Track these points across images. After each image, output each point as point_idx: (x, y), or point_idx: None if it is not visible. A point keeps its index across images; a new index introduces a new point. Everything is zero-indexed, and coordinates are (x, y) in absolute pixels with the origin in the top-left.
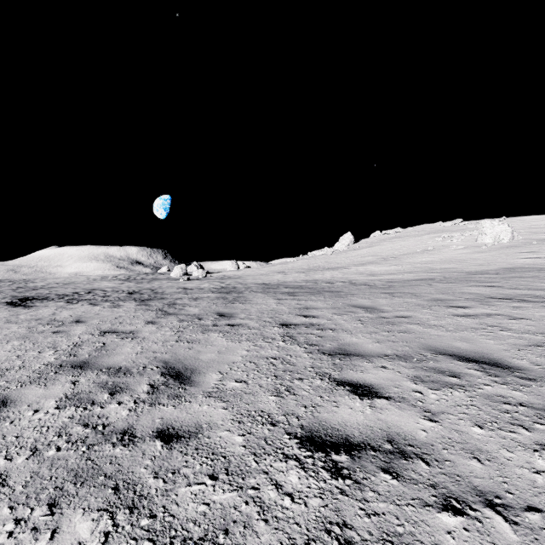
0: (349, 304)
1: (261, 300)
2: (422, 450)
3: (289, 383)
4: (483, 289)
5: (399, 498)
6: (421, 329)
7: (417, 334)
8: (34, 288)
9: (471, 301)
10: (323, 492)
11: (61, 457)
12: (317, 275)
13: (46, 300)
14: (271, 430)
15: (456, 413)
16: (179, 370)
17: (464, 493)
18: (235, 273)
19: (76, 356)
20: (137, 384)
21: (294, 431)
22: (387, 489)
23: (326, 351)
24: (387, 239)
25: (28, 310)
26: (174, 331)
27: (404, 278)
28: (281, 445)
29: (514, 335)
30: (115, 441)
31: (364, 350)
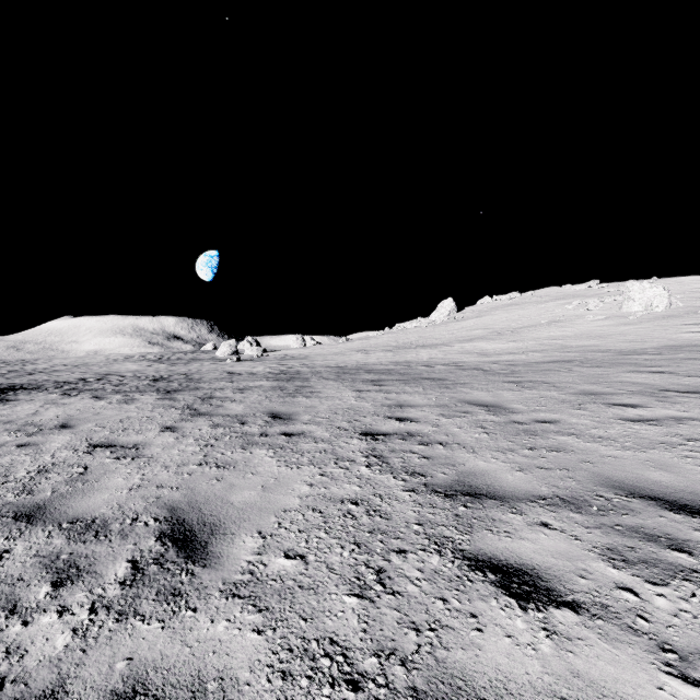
0: (461, 399)
1: (334, 391)
2: None
3: (381, 562)
4: (649, 377)
5: None
6: (583, 445)
7: (579, 453)
8: (31, 372)
9: (640, 395)
10: None
11: None
12: (409, 355)
13: (36, 390)
14: None
15: None
16: (191, 526)
17: None
18: (300, 352)
19: (31, 493)
20: (110, 560)
21: None
22: None
23: (439, 487)
24: (499, 307)
25: (2, 406)
26: (201, 445)
27: (530, 359)
28: None
29: None
30: None
31: (503, 486)
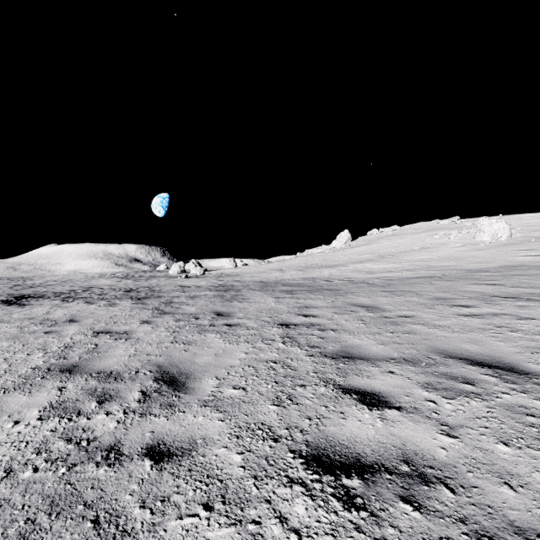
0: (349, 303)
1: (260, 298)
2: (444, 473)
3: (290, 390)
4: (485, 288)
5: (425, 537)
6: (427, 330)
7: (423, 335)
8: (31, 285)
9: (474, 299)
10: (335, 528)
11: (38, 480)
12: (315, 273)
13: (42, 298)
14: (272, 447)
15: (477, 427)
16: (173, 374)
17: (500, 530)
18: (233, 271)
19: (66, 359)
20: (128, 391)
21: (298, 448)
22: (409, 524)
23: (329, 354)
24: (384, 237)
25: (22, 309)
26: (170, 332)
27: (403, 275)
28: (284, 466)
29: (525, 336)
30: (99, 460)
31: (369, 353)
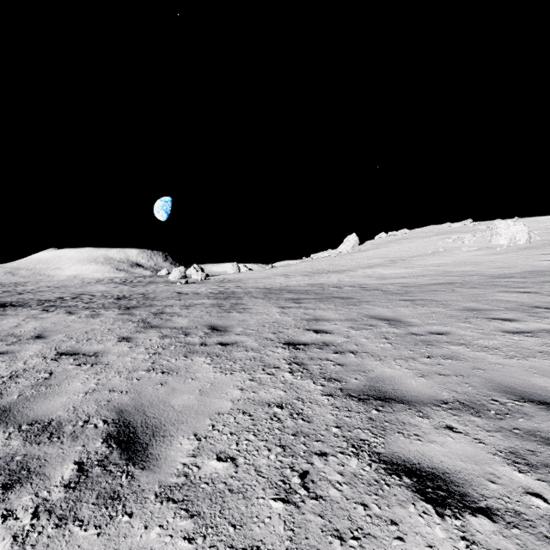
0: (366, 314)
1: (262, 308)
2: None
3: (304, 465)
4: (519, 296)
5: None
6: (473, 354)
7: (471, 361)
8: (21, 292)
9: (514, 311)
10: None
11: None
12: (322, 278)
13: (22, 307)
14: None
15: None
16: (135, 428)
17: None
18: (235, 276)
19: None
20: (59, 462)
21: None
22: None
23: (353, 391)
24: (393, 241)
25: None
26: (150, 353)
27: (419, 281)
28: None
29: None
30: None
31: (408, 391)
